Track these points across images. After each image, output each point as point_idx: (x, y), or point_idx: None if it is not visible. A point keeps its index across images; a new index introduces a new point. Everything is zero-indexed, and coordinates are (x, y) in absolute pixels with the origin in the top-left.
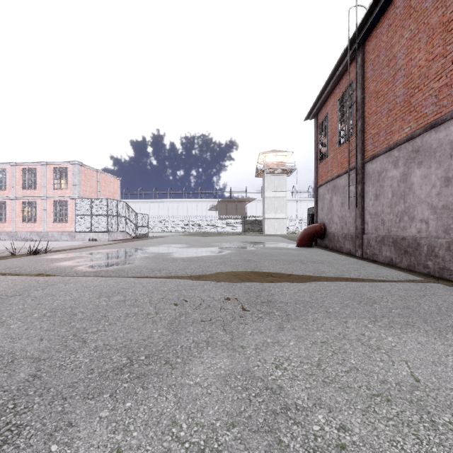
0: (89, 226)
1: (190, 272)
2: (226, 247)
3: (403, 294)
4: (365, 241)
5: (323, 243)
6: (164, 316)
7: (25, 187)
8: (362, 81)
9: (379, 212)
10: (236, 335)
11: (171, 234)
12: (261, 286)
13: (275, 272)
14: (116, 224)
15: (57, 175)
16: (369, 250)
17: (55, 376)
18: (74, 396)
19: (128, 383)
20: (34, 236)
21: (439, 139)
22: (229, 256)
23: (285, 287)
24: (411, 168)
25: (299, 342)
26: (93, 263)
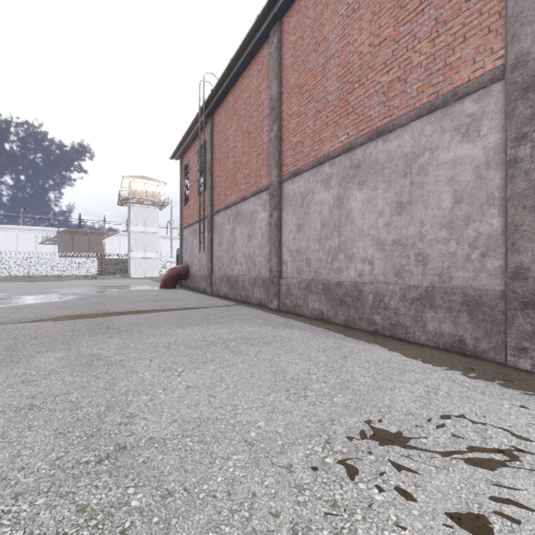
0: None
1: (19, 318)
2: (70, 293)
3: (212, 312)
4: (213, 280)
5: (187, 284)
6: None
7: None
8: (212, 146)
9: (221, 256)
10: (73, 344)
11: None
12: (105, 319)
13: (124, 309)
14: None
15: None
16: (216, 287)
17: None
18: None
19: None
20: None
21: (246, 209)
22: (74, 301)
23: (127, 318)
24: (236, 225)
25: (121, 340)
26: None
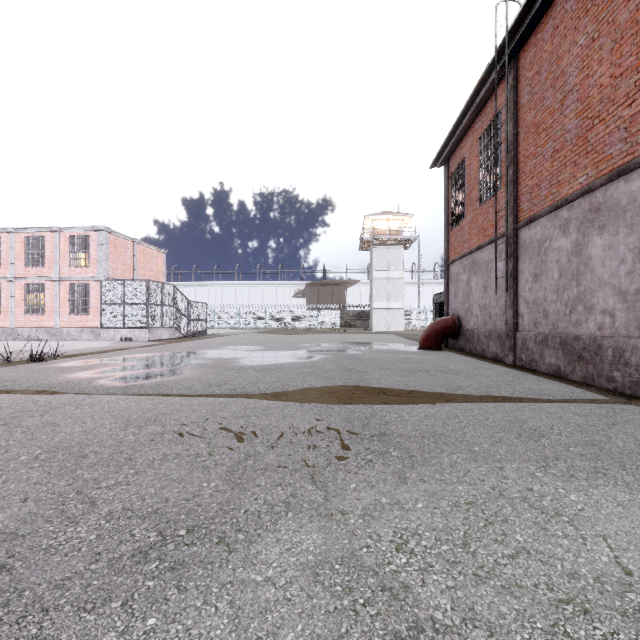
0: (121, 319)
1: (265, 388)
2: (317, 350)
3: (583, 422)
4: (519, 342)
5: (457, 345)
6: (222, 458)
7: (29, 263)
8: (515, 110)
9: (540, 300)
10: (333, 492)
11: (240, 331)
12: (370, 409)
13: (390, 387)
14: (160, 316)
15: (75, 247)
16: (525, 354)
17: (36, 566)
18: (62, 605)
19: (155, 581)
20: (41, 333)
21: (630, 191)
22: (322, 363)
23: (405, 411)
24: (588, 234)
25: (432, 503)
26: (123, 374)
